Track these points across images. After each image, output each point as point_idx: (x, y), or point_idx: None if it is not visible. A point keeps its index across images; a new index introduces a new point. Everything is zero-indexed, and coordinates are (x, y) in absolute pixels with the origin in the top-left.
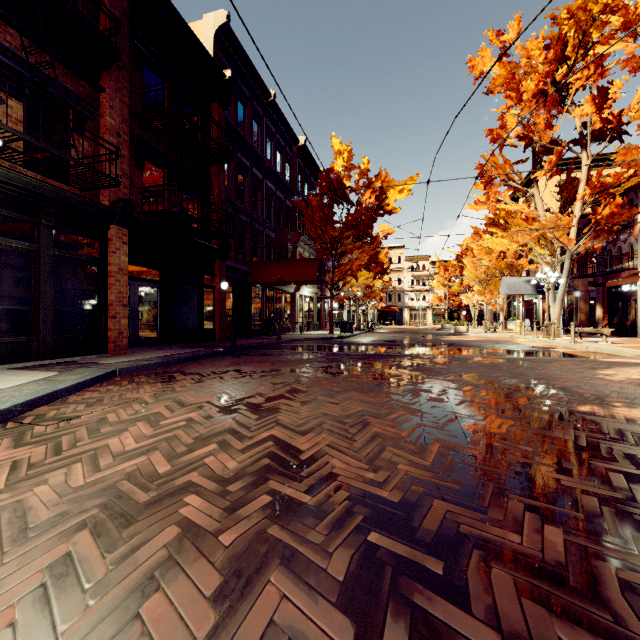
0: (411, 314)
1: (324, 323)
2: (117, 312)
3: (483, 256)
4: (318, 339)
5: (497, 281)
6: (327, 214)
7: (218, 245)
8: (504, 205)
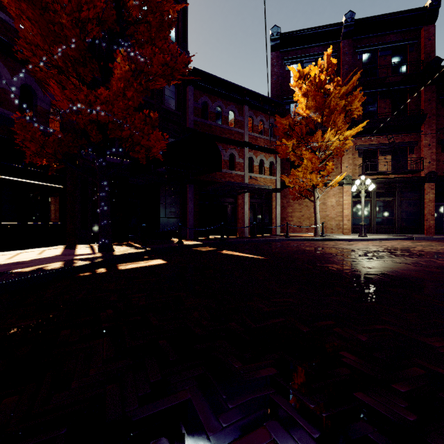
0: None
1: None
2: (428, 218)
3: None
4: None
5: None
6: None
7: None
8: None
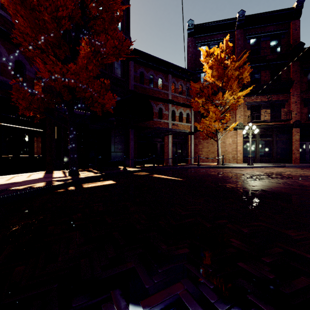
0: None
1: None
2: (295, 152)
3: None
4: None
5: None
6: None
7: None
8: None
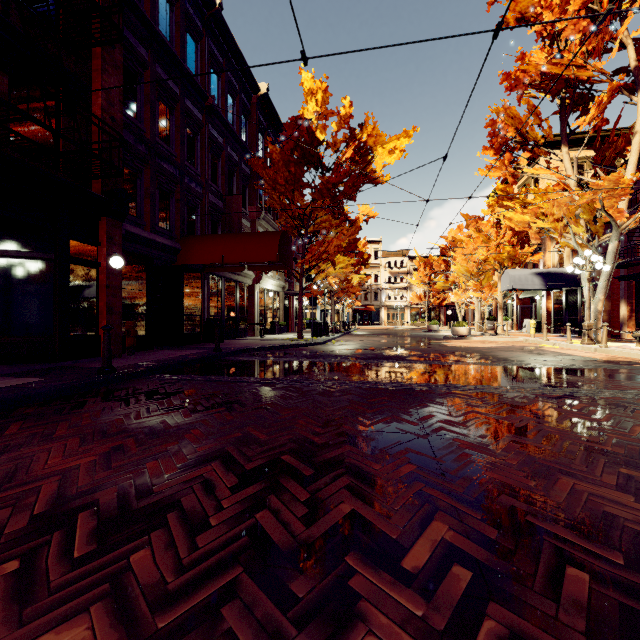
0: (388, 314)
1: (293, 324)
2: None
3: (480, 245)
4: (281, 347)
5: (490, 276)
6: (294, 173)
7: (104, 192)
8: (527, 169)
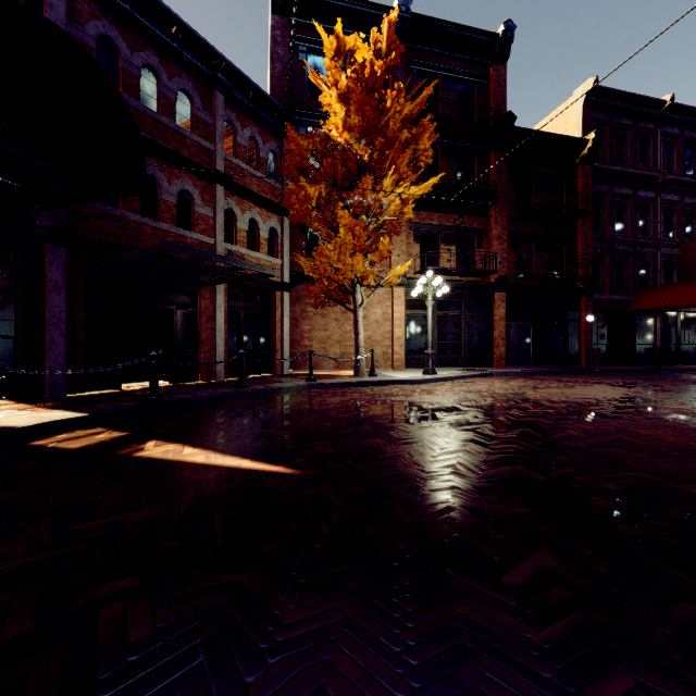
0: None
1: None
2: (499, 343)
3: None
4: None
5: None
6: None
7: (583, 284)
8: None
